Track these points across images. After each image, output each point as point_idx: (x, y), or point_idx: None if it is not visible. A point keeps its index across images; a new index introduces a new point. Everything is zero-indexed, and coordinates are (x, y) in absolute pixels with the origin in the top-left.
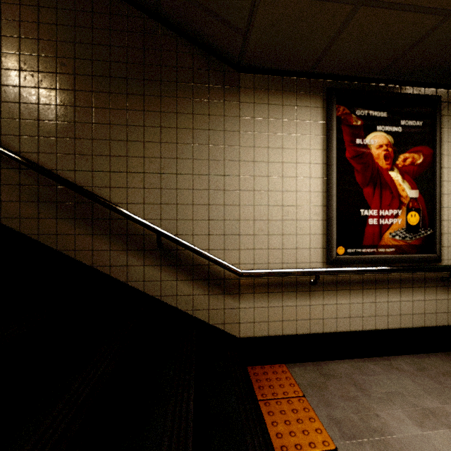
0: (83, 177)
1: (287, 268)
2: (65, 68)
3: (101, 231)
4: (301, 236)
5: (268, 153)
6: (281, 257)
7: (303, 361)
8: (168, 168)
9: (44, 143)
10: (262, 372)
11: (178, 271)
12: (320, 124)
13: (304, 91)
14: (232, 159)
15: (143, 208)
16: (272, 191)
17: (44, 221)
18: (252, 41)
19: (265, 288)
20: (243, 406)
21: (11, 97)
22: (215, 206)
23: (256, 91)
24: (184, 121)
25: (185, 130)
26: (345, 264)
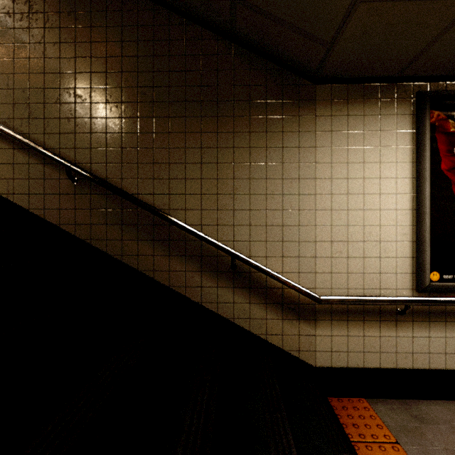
0: (161, 200)
1: (372, 296)
2: (145, 97)
3: (177, 252)
4: (385, 259)
5: (347, 169)
6: (362, 282)
7: (386, 398)
8: (241, 188)
9: (126, 169)
10: (341, 406)
11: (251, 294)
12: (408, 133)
13: (390, 98)
14: (308, 177)
15: (216, 229)
16: (352, 210)
17: (126, 243)
18: (336, 52)
19: (344, 315)
20: (339, 453)
21: (99, 128)
22: (289, 227)
23: (334, 103)
24: (257, 140)
25: (258, 149)
26: (440, 292)
